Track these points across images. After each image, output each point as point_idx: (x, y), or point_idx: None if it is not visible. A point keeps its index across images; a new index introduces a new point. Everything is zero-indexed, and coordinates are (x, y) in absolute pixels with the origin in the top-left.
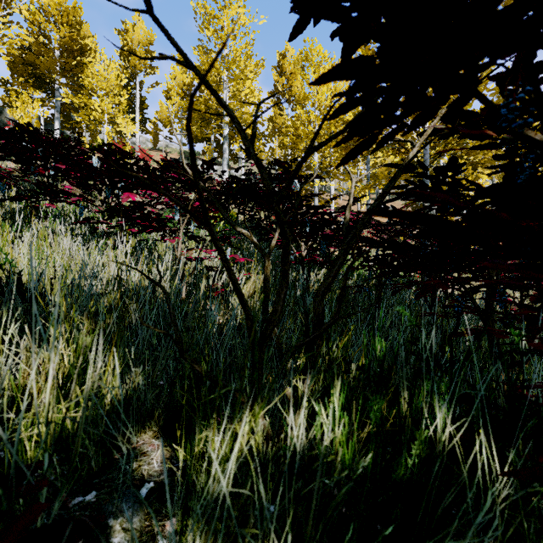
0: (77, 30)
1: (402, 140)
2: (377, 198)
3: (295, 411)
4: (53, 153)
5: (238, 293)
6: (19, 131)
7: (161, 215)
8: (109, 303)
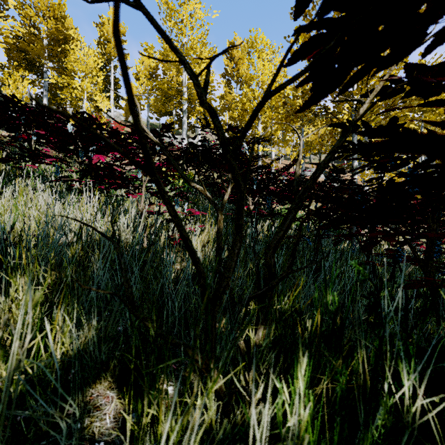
0: (62, 22)
1: (349, 99)
2: (329, 153)
3: (247, 360)
4: (34, 120)
5: (190, 250)
6: (4, 102)
7: (125, 173)
8: (72, 254)
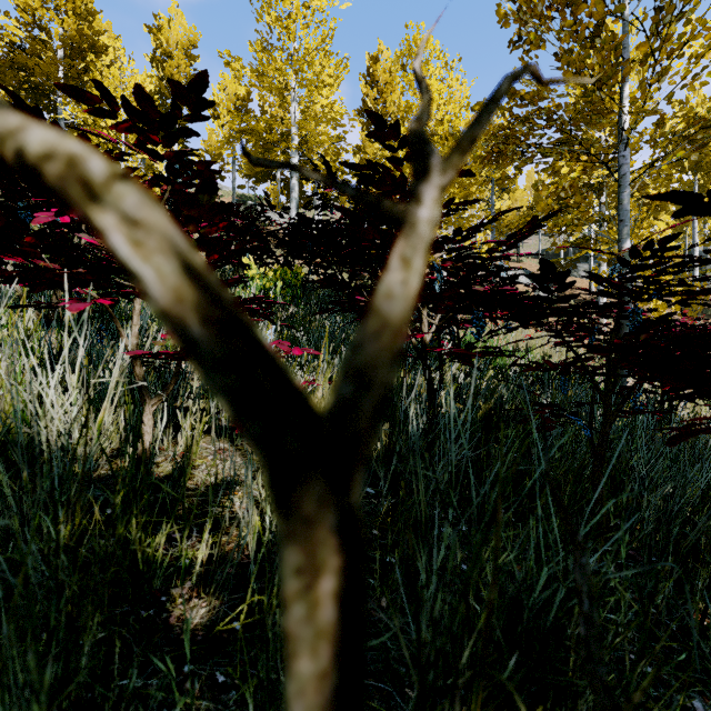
0: (88, 21)
1: None
2: None
3: None
4: None
5: None
6: None
7: (48, 235)
8: None
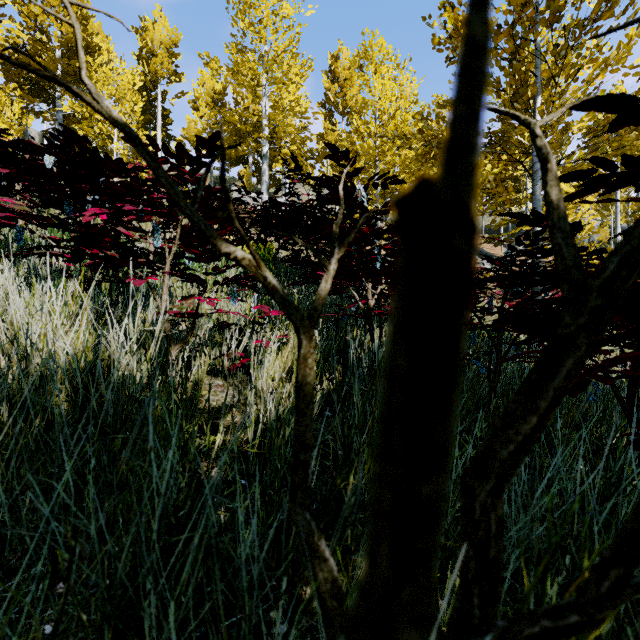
0: (83, 25)
1: None
2: None
3: None
4: None
5: None
6: None
7: (119, 237)
8: None
